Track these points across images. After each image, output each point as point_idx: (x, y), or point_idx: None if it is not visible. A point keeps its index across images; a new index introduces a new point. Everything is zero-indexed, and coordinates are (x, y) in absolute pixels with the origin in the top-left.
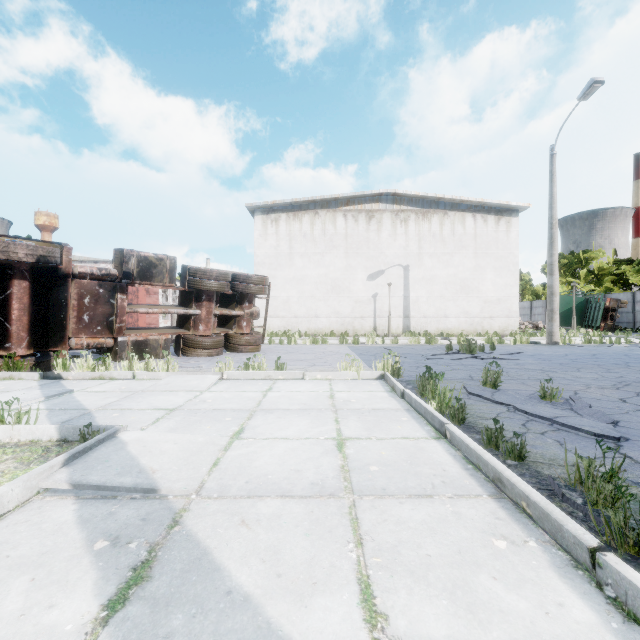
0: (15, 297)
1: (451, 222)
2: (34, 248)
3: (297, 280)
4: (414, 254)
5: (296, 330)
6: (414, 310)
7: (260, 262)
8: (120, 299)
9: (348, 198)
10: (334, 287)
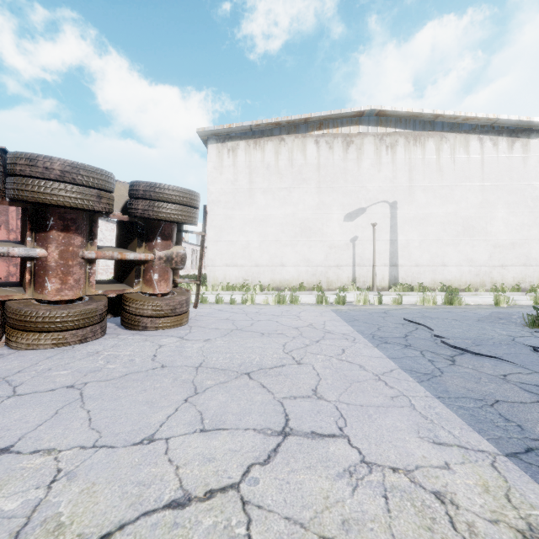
0: None
1: (451, 147)
2: None
3: (258, 221)
4: (403, 187)
5: (257, 281)
6: (403, 257)
7: (214, 200)
8: None
9: (321, 120)
10: (303, 229)
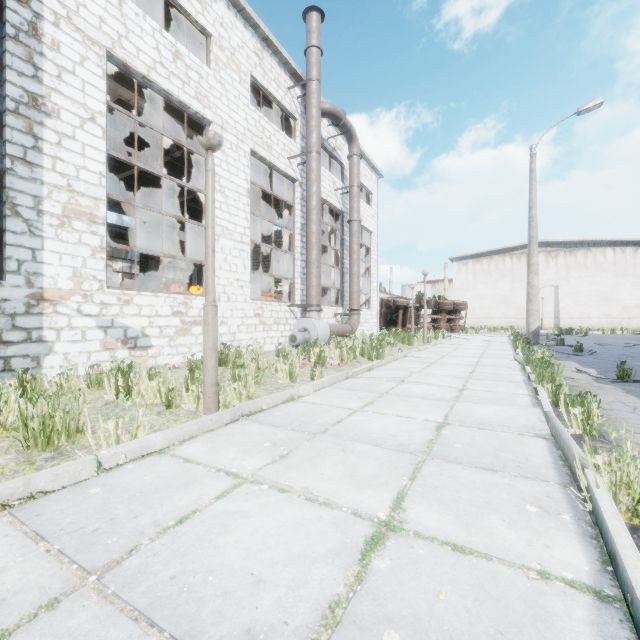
0: (400, 314)
1: (593, 255)
2: (407, 302)
3: (479, 297)
4: (562, 278)
5: (478, 326)
6: (562, 314)
7: (456, 288)
8: (420, 314)
9: (513, 247)
10: (503, 300)
